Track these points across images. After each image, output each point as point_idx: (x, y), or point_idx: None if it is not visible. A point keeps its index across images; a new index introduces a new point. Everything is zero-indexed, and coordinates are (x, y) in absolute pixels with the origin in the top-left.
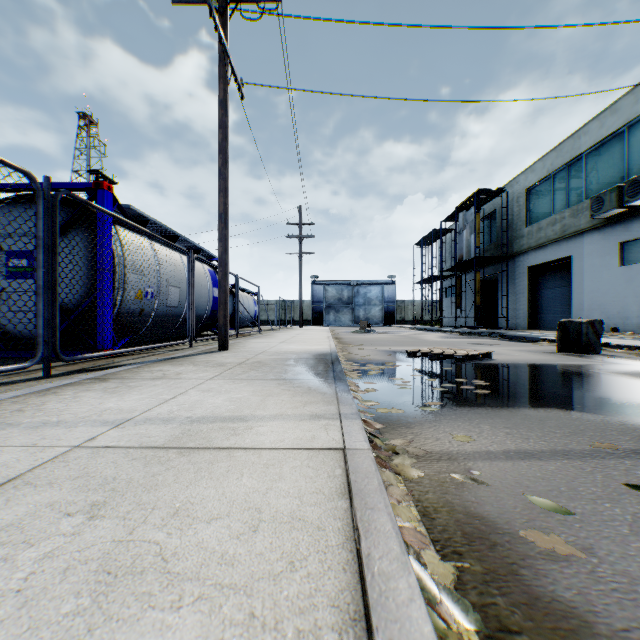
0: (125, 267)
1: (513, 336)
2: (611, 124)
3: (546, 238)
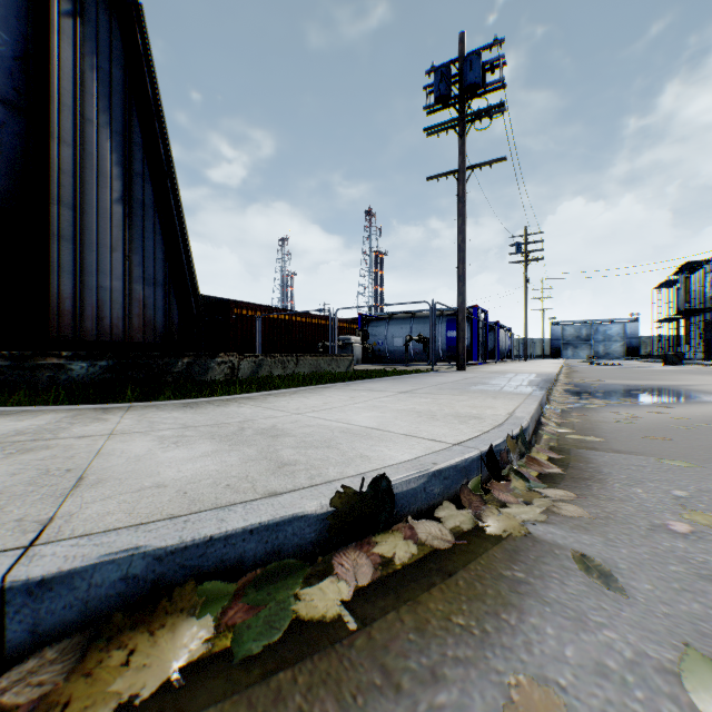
0: (499, 340)
1: None
2: None
3: None
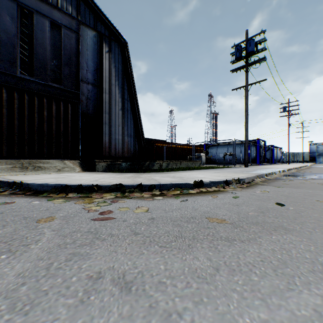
0: (274, 154)
1: None
2: None
3: None
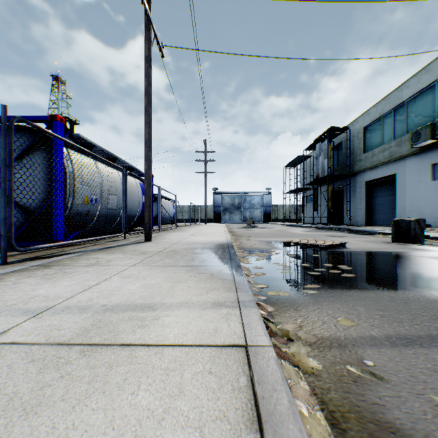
0: (75, 179)
1: (356, 230)
2: (425, 80)
3: (378, 161)
